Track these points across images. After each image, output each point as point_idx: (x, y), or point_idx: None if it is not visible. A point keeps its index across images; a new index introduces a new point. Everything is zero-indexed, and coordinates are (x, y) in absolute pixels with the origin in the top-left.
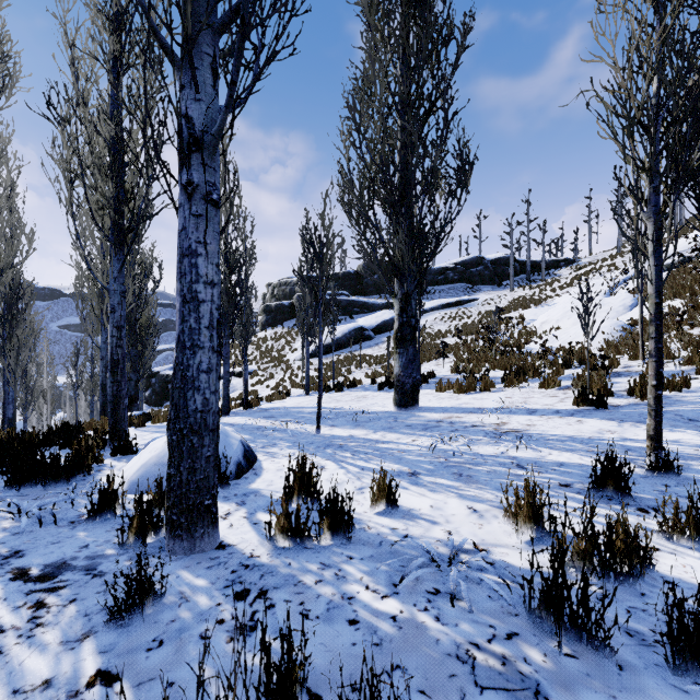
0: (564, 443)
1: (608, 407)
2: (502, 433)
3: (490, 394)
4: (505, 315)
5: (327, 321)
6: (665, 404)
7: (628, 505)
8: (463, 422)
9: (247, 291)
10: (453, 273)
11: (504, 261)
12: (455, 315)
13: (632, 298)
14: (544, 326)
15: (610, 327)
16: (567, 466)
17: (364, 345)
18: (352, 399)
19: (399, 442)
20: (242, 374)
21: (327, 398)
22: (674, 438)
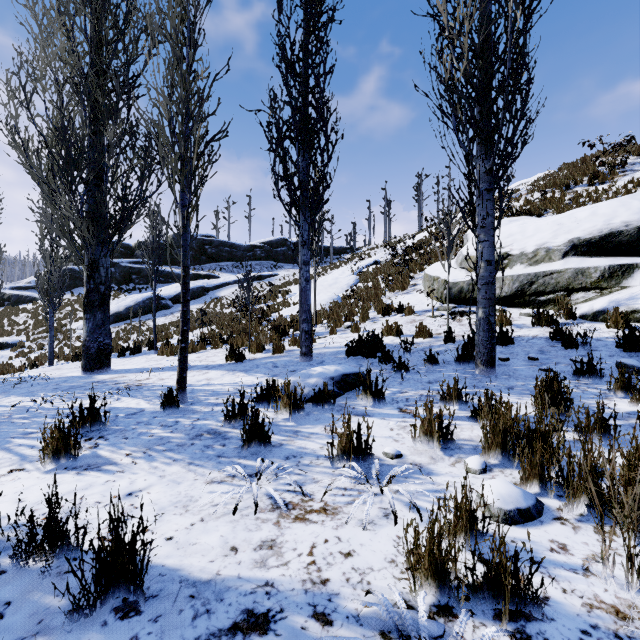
0: (154, 391)
1: (246, 360)
2: (124, 388)
3: (192, 355)
4: (281, 289)
5: (126, 289)
6: (282, 356)
7: (85, 437)
8: (115, 381)
9: None
10: (260, 251)
11: None
12: (253, 288)
13: (355, 279)
14: (296, 298)
15: (327, 300)
16: (111, 410)
17: (160, 313)
18: (75, 367)
19: (3, 405)
20: (2, 346)
21: (54, 367)
22: (240, 380)
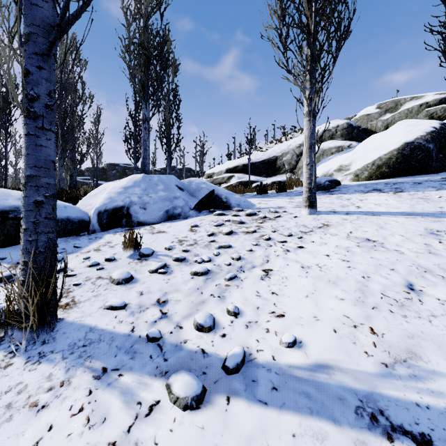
0: None
1: None
2: None
3: None
4: None
5: None
6: None
7: None
8: None
9: (16, 171)
10: (159, 173)
11: (186, 170)
12: None
13: None
14: None
15: None
16: None
17: None
18: None
19: None
20: None
21: None
22: None
